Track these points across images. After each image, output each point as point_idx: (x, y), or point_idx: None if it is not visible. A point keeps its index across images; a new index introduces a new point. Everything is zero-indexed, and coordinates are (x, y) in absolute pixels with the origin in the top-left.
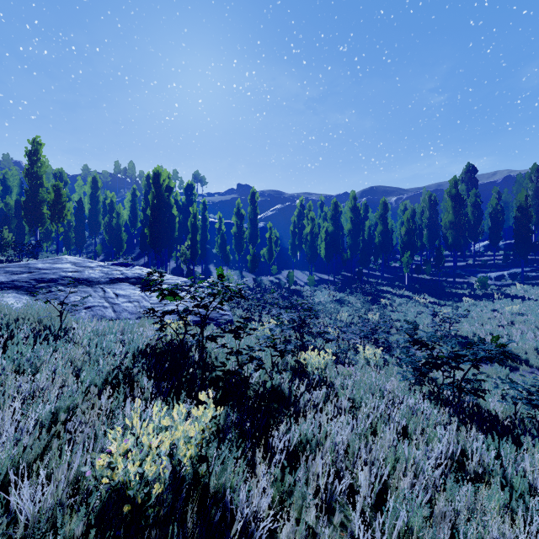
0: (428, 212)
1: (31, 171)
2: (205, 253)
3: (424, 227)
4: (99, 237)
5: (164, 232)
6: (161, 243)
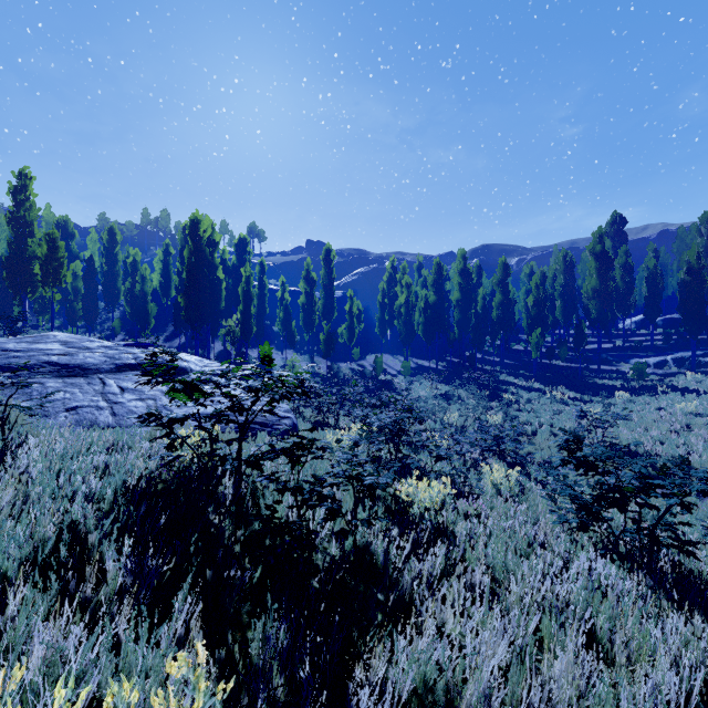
0: (562, 277)
1: (17, 215)
2: (262, 332)
3: (557, 297)
4: (120, 310)
5: (205, 302)
6: (201, 317)
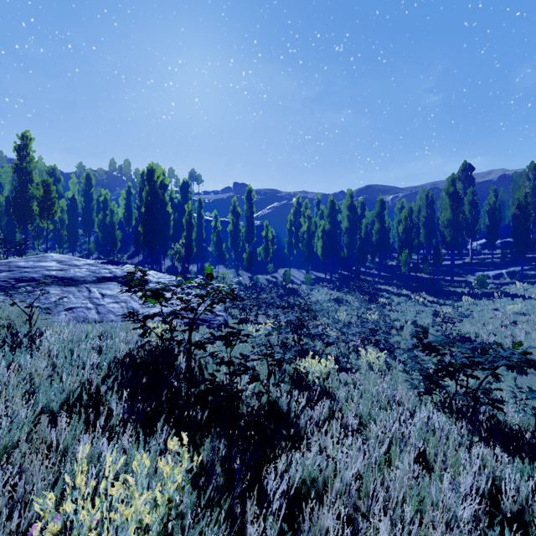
0: (425, 210)
1: (20, 166)
2: (200, 252)
3: (421, 226)
4: (94, 236)
5: (158, 230)
6: (155, 241)
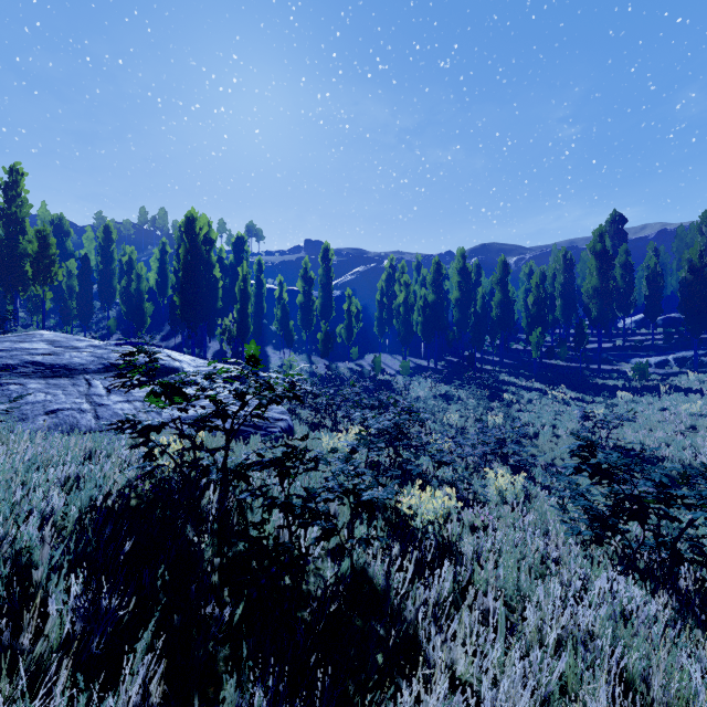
0: (562, 276)
1: (8, 212)
2: (260, 331)
3: (556, 296)
4: (116, 309)
5: (201, 301)
6: (196, 316)
